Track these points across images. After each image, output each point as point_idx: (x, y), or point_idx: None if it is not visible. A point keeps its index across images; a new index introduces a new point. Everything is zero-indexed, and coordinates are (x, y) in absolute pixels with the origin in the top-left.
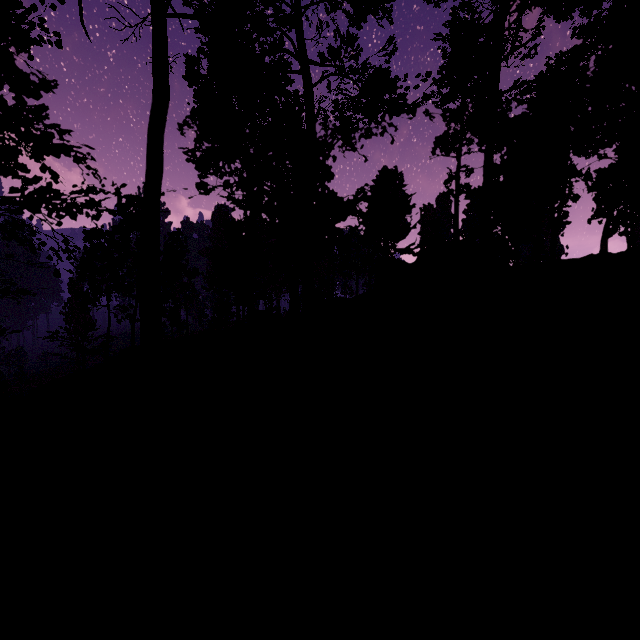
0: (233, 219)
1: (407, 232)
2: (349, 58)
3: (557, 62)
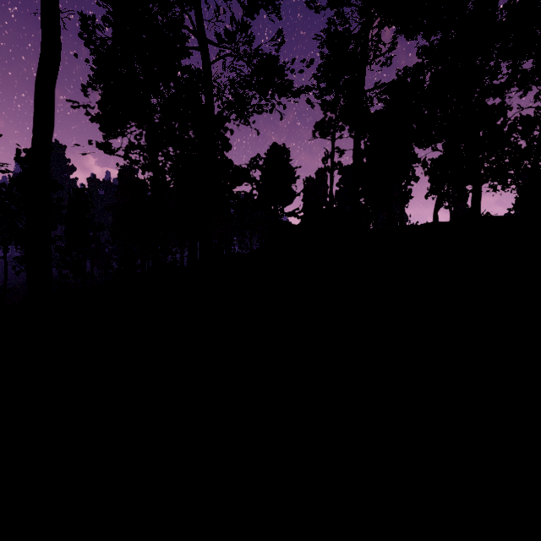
0: (137, 179)
1: (293, 199)
2: (243, 43)
3: (404, 74)
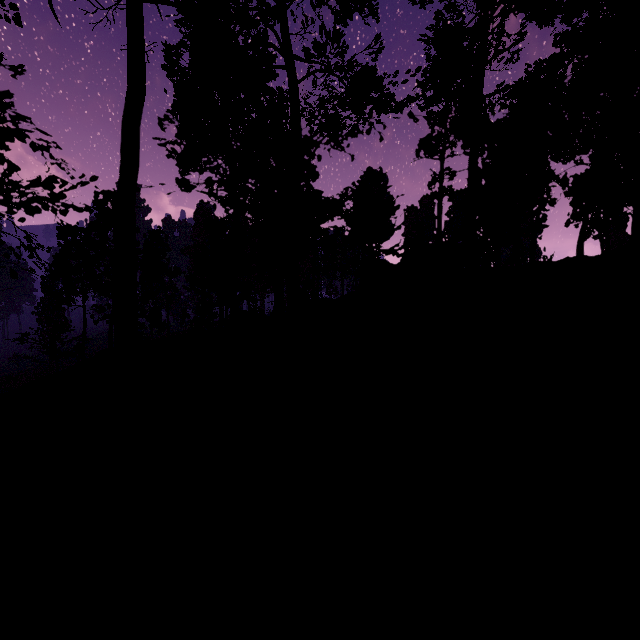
0: (216, 217)
1: (392, 233)
2: (335, 55)
3: (536, 69)
